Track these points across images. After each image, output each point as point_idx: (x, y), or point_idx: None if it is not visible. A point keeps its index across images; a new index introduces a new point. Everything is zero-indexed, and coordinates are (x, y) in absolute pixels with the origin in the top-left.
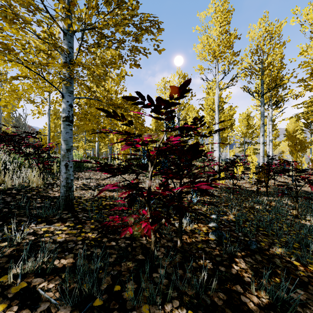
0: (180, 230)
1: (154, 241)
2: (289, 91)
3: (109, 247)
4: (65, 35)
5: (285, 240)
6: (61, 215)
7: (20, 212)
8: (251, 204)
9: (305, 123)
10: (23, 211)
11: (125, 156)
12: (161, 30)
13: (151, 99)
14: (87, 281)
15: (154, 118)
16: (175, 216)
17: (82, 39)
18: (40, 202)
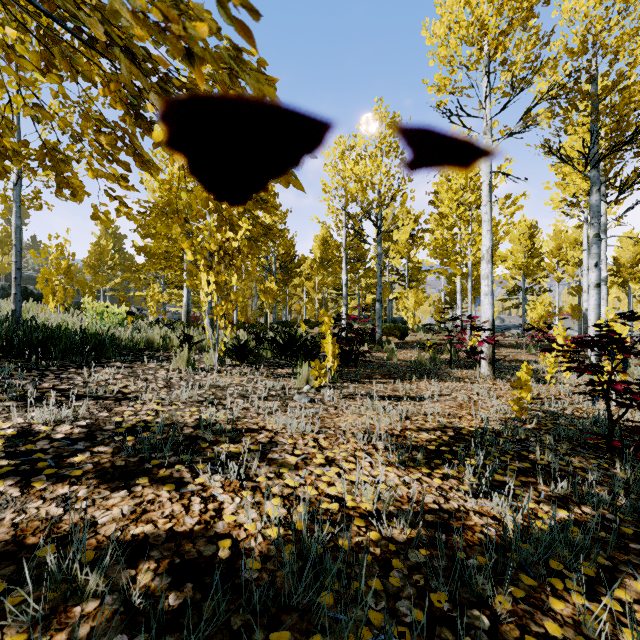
0: None
1: None
2: None
3: None
4: None
5: None
6: None
7: None
8: None
9: None
10: None
11: (255, 319)
12: None
13: None
14: None
15: None
16: None
17: None
18: None
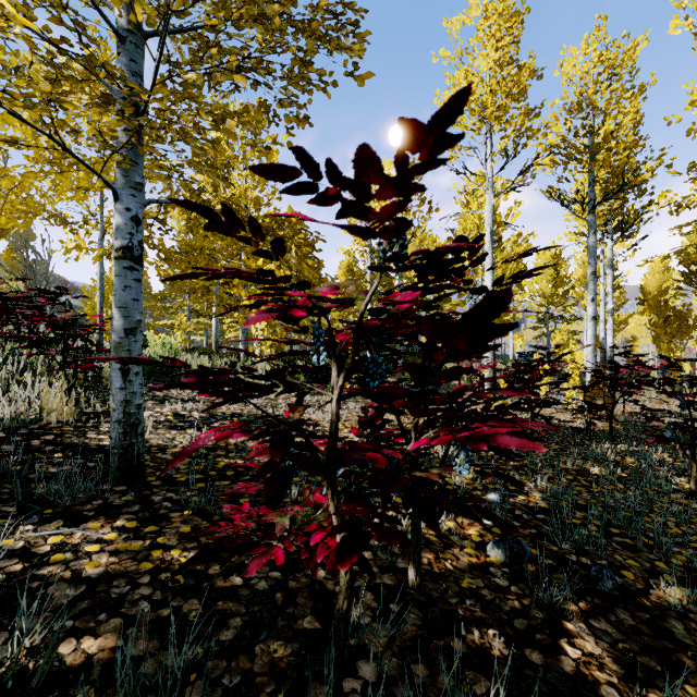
0: (416, 544)
1: (346, 586)
2: (661, 195)
3: (225, 594)
4: (122, 44)
5: (683, 562)
6: (109, 497)
7: (1, 491)
8: (577, 462)
9: (685, 273)
10: (11, 487)
11: (279, 347)
12: (362, 34)
13: (340, 173)
14: None
15: (348, 230)
16: (399, 496)
17: (162, 49)
18: (60, 462)
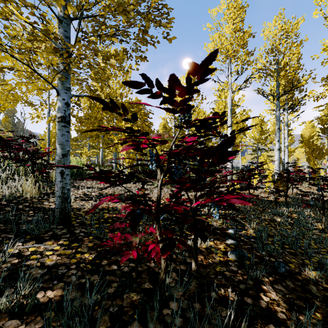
0: (195, 251)
1: (164, 268)
2: (310, 92)
3: (109, 273)
4: (61, 23)
5: (317, 260)
6: (55, 231)
7: (6, 228)
8: (270, 216)
9: (322, 128)
10: (11, 226)
11: (131, 163)
12: (170, 19)
13: (162, 84)
14: (76, 327)
15: (165, 109)
16: (187, 231)
17: (79, 26)
18: (32, 215)
